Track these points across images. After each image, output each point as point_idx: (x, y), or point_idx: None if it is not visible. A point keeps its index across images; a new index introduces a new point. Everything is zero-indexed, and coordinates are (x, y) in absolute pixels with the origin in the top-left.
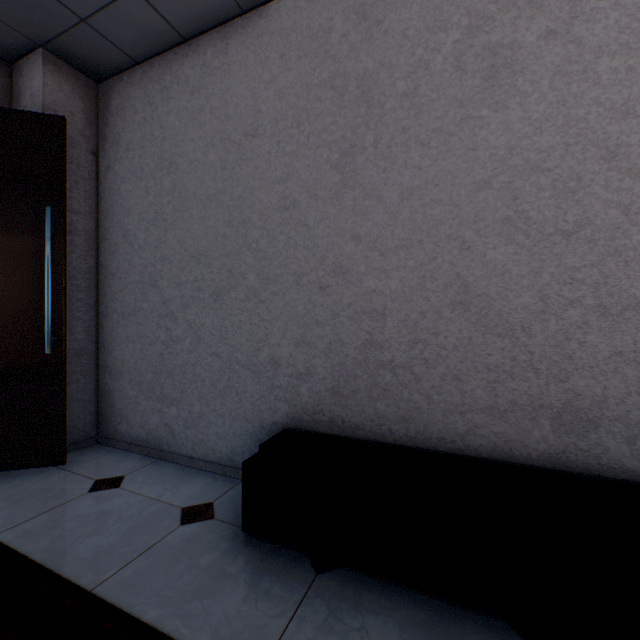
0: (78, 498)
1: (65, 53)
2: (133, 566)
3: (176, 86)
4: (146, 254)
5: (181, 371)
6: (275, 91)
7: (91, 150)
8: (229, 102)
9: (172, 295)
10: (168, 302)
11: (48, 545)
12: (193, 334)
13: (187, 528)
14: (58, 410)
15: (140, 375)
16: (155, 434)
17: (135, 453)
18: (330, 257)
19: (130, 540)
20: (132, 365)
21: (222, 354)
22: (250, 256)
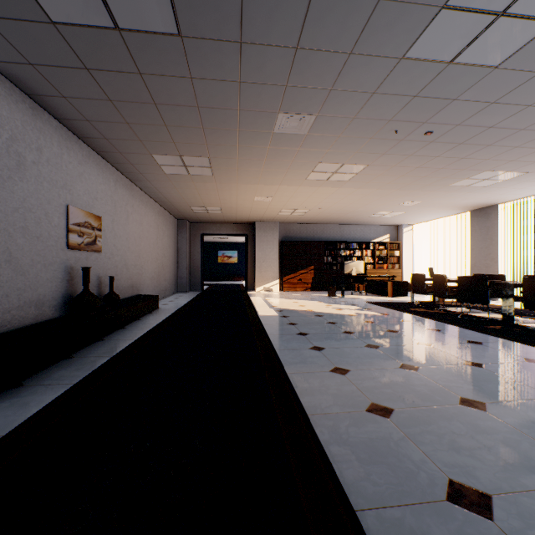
0: None
1: None
2: None
3: None
4: None
5: None
6: None
7: None
8: None
9: None
10: None
11: None
12: None
13: None
14: None
15: None
16: None
17: None
18: None
19: None
20: None
21: None
22: None
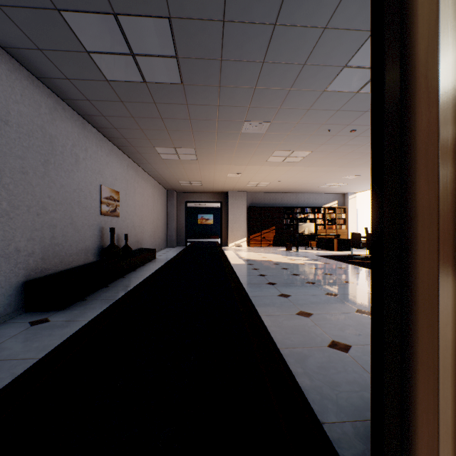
0: None
1: None
2: (79, 319)
3: None
4: None
5: None
6: (19, 110)
7: None
8: None
9: None
10: None
11: (58, 339)
12: None
13: (54, 319)
14: None
15: None
16: None
17: None
18: (41, 202)
19: (60, 326)
20: None
21: None
22: (4, 191)
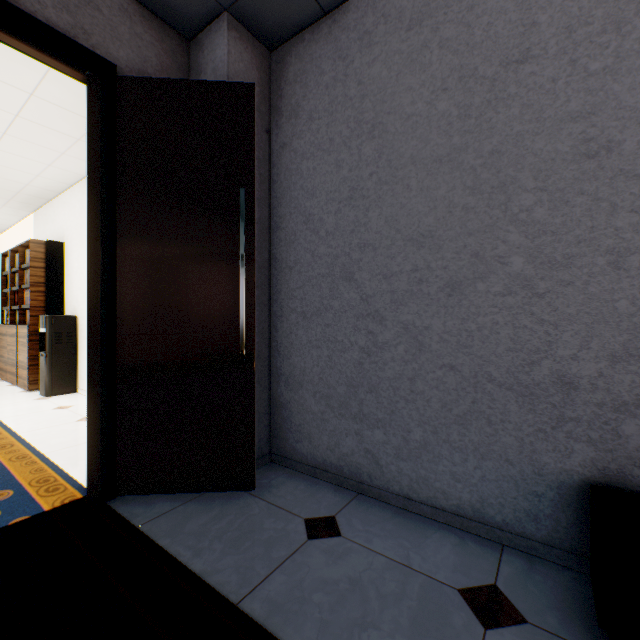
0: (302, 548)
1: (248, 14)
2: None
3: (382, 27)
4: (336, 241)
5: (390, 386)
6: None
7: (264, 128)
8: (473, 25)
9: (376, 290)
10: (369, 299)
11: (317, 638)
12: (410, 339)
13: (501, 638)
14: (248, 426)
15: (327, 387)
16: (349, 460)
17: (322, 480)
18: None
19: None
20: (316, 374)
21: (460, 367)
22: (514, 232)
